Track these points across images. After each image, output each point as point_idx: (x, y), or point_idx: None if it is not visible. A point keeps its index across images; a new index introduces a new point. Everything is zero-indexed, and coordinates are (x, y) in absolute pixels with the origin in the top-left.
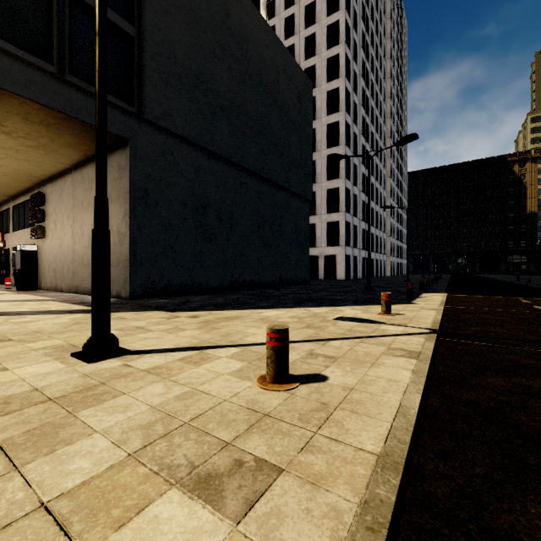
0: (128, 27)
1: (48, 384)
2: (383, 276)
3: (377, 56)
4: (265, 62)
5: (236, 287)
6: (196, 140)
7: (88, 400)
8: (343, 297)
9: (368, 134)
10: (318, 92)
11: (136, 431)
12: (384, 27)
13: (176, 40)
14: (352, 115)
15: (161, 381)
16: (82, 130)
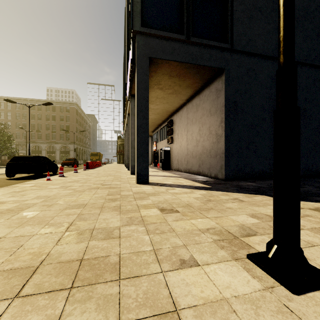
0: None
1: None
2: None
3: None
4: None
5: (308, 175)
6: (273, 54)
7: None
8: None
9: None
10: None
11: None
12: None
13: None
14: None
15: None
16: (196, 72)
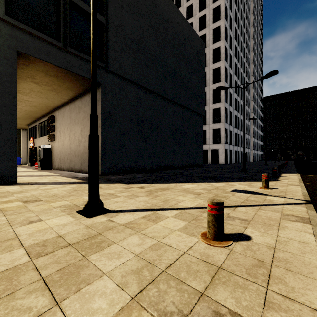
0: (100, 18)
1: (66, 232)
2: (248, 162)
3: (244, 25)
4: (177, 33)
5: (160, 169)
6: (138, 82)
7: (93, 246)
8: (229, 176)
9: (239, 74)
10: (207, 50)
11: (131, 276)
12: (248, 7)
13: (126, 24)
14: (228, 62)
15: (135, 234)
16: (75, 79)
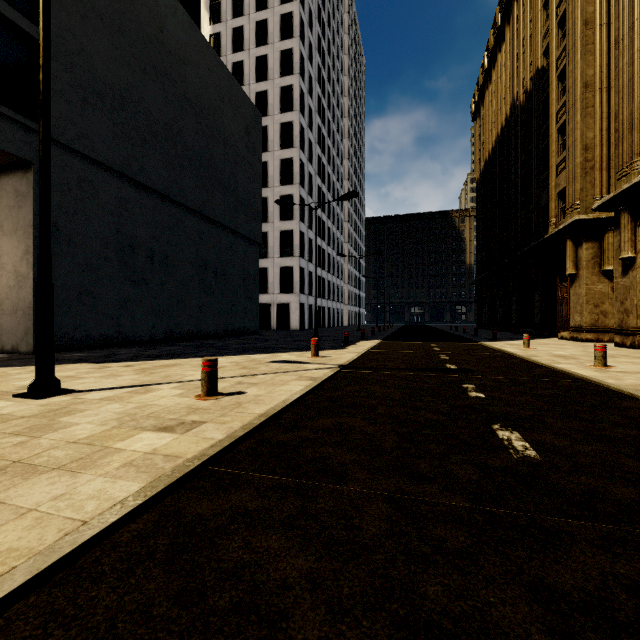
0: (32, 29)
1: (12, 411)
2: (340, 326)
3: (334, 92)
4: (207, 88)
5: (172, 339)
6: (122, 169)
7: (60, 414)
8: (287, 346)
9: (325, 175)
10: (270, 122)
11: (111, 421)
12: (341, 63)
13: (96, 52)
14: (307, 153)
15: (116, 403)
16: None
